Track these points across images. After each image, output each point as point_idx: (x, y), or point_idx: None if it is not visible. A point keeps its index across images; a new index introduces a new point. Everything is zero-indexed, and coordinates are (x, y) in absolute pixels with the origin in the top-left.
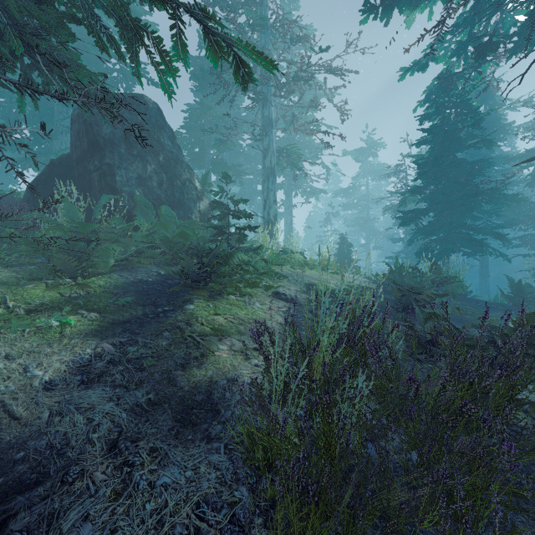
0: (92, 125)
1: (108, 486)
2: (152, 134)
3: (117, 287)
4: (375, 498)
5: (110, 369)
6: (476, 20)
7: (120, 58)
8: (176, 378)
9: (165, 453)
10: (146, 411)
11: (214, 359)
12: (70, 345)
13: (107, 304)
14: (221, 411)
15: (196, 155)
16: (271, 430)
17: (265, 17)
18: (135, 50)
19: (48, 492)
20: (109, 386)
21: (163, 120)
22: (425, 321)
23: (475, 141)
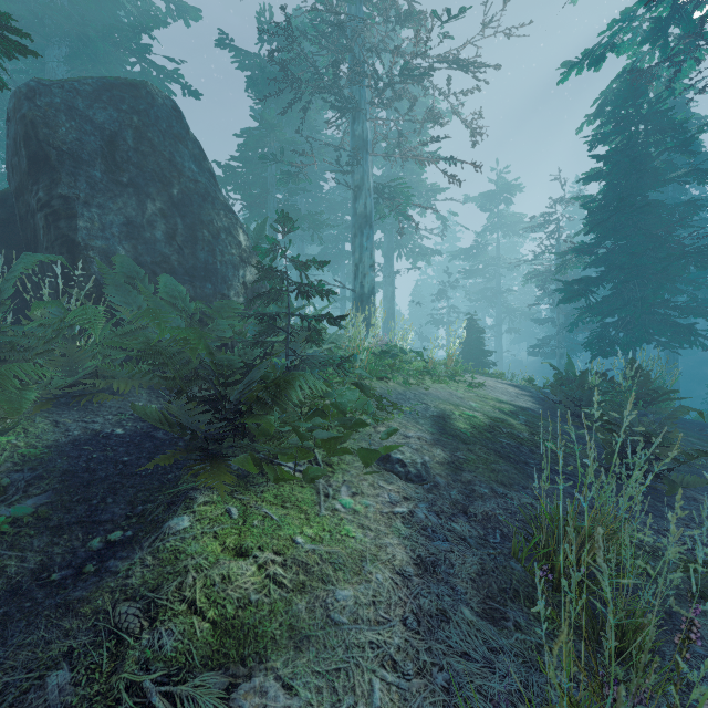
0: (36, 125)
1: None
2: (159, 148)
3: (22, 465)
4: None
5: None
6: None
7: None
8: None
9: None
10: None
11: None
12: None
13: None
14: None
15: (255, 199)
16: None
17: None
18: None
19: None
20: None
21: (182, 127)
22: None
23: (682, 172)
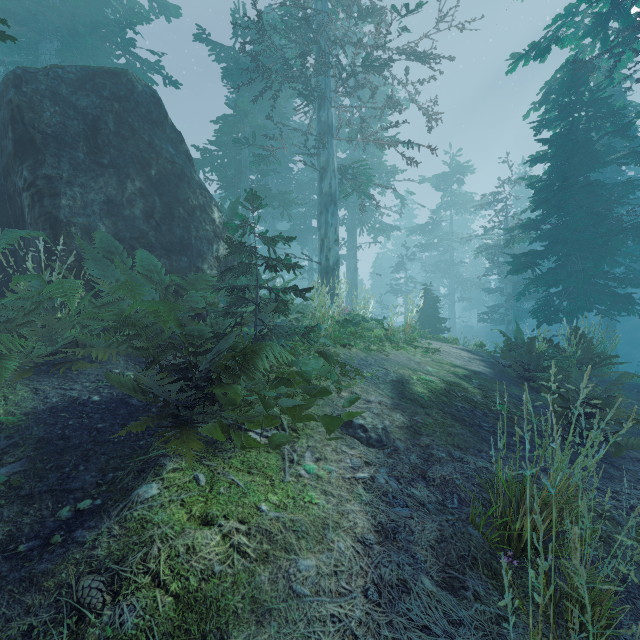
0: (22, 110)
1: None
2: (139, 131)
3: None
4: None
5: None
6: None
7: None
8: None
9: None
10: None
11: None
12: None
13: None
14: None
15: (230, 180)
16: None
17: None
18: None
19: None
20: None
21: (160, 113)
22: None
23: (621, 154)
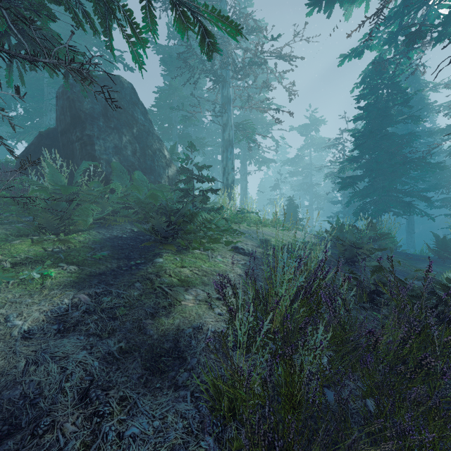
0: (74, 101)
1: (77, 438)
2: (127, 109)
3: (95, 243)
4: (338, 449)
5: (85, 318)
6: (405, 13)
7: (95, 32)
8: (146, 326)
9: (135, 402)
10: (117, 360)
11: (181, 309)
12: (50, 296)
13: (85, 258)
14: (187, 359)
15: (166, 130)
16: (235, 380)
17: (224, 10)
18: (107, 24)
19: (17, 446)
20: (83, 335)
21: (136, 98)
22: (372, 273)
23: (404, 117)
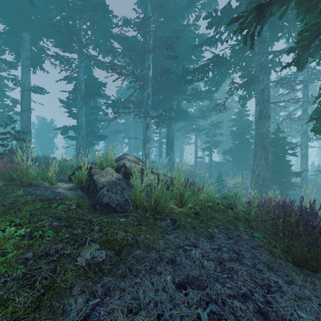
0: None
1: None
2: None
3: None
4: None
5: None
6: None
7: None
8: None
9: None
10: None
11: None
12: None
13: None
14: None
15: None
16: None
17: None
18: None
19: None
20: None
21: None
22: None
23: None
